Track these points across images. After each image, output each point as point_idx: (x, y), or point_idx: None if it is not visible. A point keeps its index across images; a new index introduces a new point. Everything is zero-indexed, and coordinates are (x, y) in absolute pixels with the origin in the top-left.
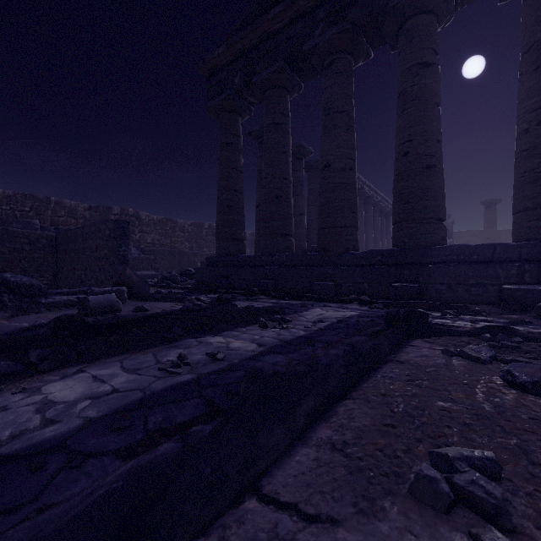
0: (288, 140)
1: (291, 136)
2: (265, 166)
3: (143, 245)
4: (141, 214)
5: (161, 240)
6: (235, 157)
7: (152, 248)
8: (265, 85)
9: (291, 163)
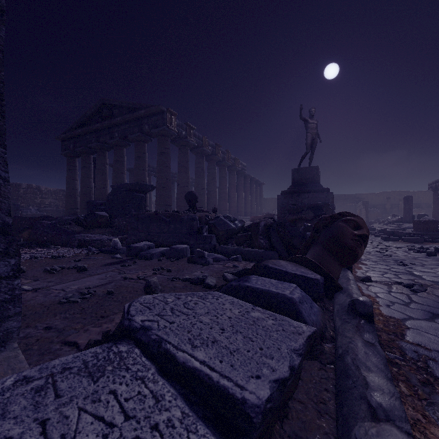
0: (90, 173)
1: (92, 170)
2: (81, 182)
3: (43, 206)
4: (42, 187)
5: (55, 202)
6: (73, 175)
7: (45, 208)
8: (80, 152)
9: (92, 181)
